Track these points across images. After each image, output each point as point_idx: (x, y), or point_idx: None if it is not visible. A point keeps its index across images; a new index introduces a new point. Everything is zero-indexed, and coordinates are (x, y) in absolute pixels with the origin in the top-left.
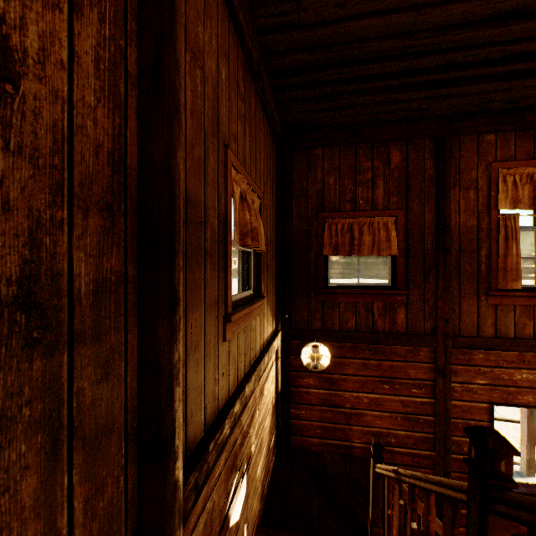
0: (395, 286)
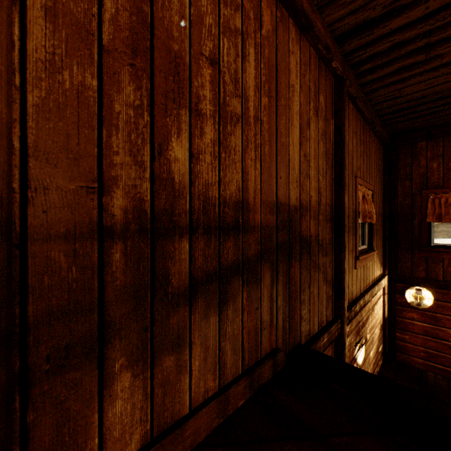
0: None
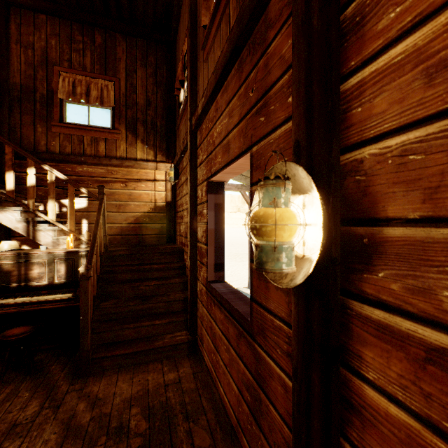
0: None
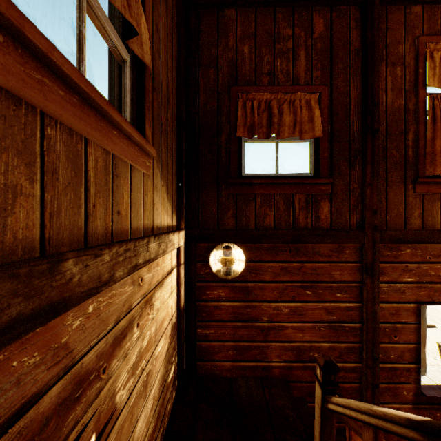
0: (318, 176)
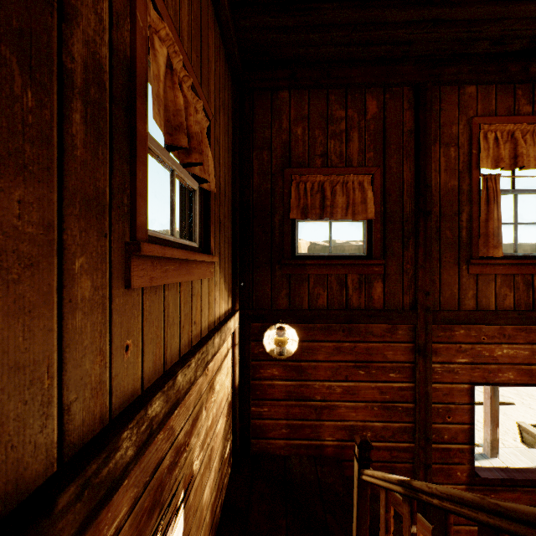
0: (372, 256)
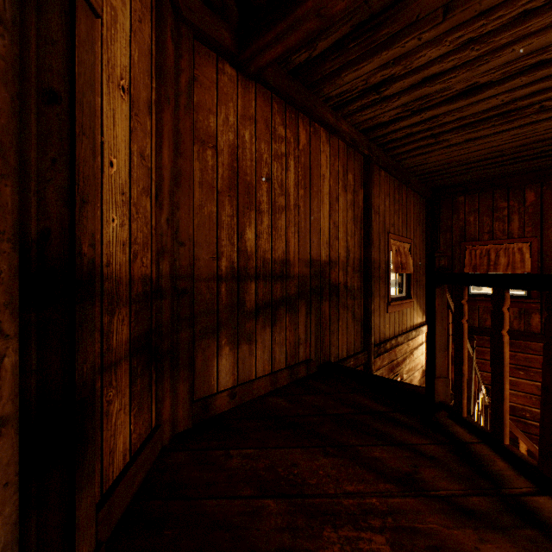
0: (530, 296)
